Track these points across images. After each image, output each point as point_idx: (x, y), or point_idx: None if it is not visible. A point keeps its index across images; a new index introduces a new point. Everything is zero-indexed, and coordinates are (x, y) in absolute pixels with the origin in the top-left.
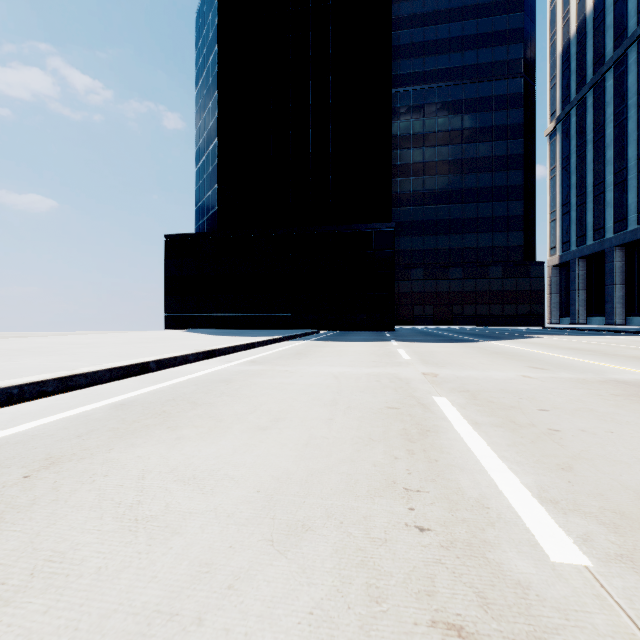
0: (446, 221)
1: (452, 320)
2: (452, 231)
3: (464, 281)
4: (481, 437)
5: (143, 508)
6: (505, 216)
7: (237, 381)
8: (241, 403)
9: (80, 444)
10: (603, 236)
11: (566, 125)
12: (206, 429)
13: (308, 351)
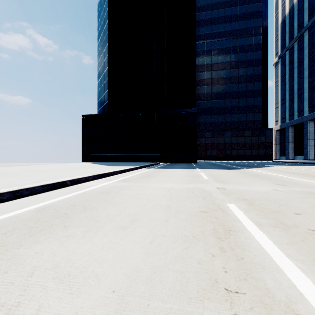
0: (223, 108)
1: (226, 157)
2: (226, 113)
3: (232, 138)
4: (266, 236)
5: (18, 312)
6: (252, 105)
7: (113, 192)
8: (113, 208)
9: (2, 240)
10: (303, 115)
11: (283, 59)
12: (88, 228)
13: (153, 174)
